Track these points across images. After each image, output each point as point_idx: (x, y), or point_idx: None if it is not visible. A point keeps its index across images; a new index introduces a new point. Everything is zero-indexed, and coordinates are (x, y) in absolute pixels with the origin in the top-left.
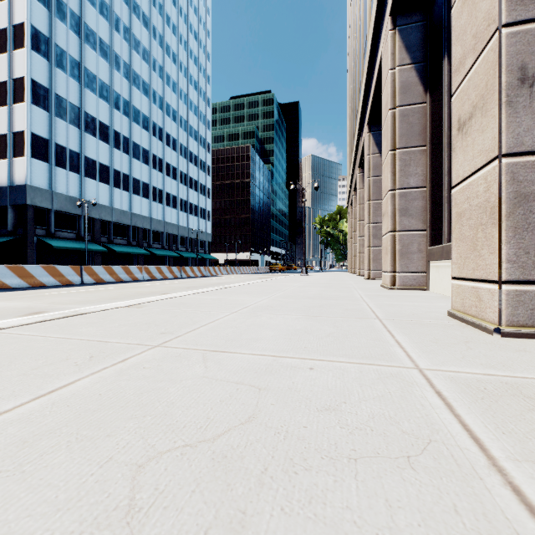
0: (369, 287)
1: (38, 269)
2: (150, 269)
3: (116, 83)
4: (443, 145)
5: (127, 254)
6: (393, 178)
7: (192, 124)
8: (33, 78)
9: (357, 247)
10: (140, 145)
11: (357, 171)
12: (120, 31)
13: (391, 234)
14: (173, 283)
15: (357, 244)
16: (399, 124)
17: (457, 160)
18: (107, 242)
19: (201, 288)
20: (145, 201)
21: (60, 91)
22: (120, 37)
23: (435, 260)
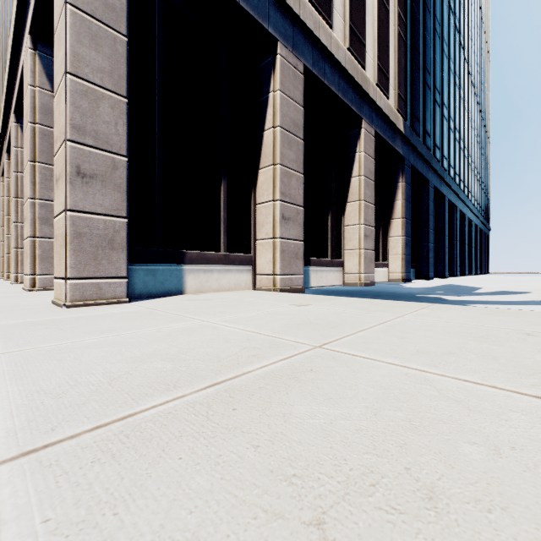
0: (6, 290)
1: None
2: None
3: None
4: None
5: None
6: (33, 187)
7: None
8: None
9: (5, 246)
10: None
11: (5, 156)
12: None
13: (32, 239)
14: None
15: (5, 243)
16: (40, 141)
17: (56, 201)
18: None
19: None
20: None
21: None
22: None
23: None
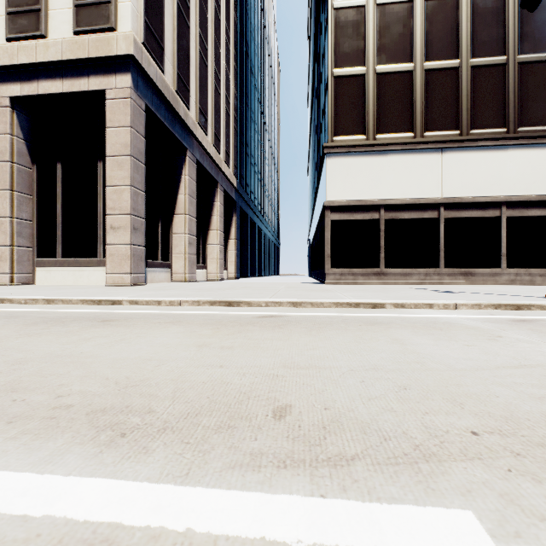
0: None
1: None
2: None
3: None
4: (58, 207)
5: None
6: (12, 209)
7: None
8: None
9: None
10: None
11: None
12: None
13: (11, 248)
14: None
15: None
16: (17, 176)
17: (111, 237)
18: None
19: None
20: None
21: None
22: None
23: (48, 266)
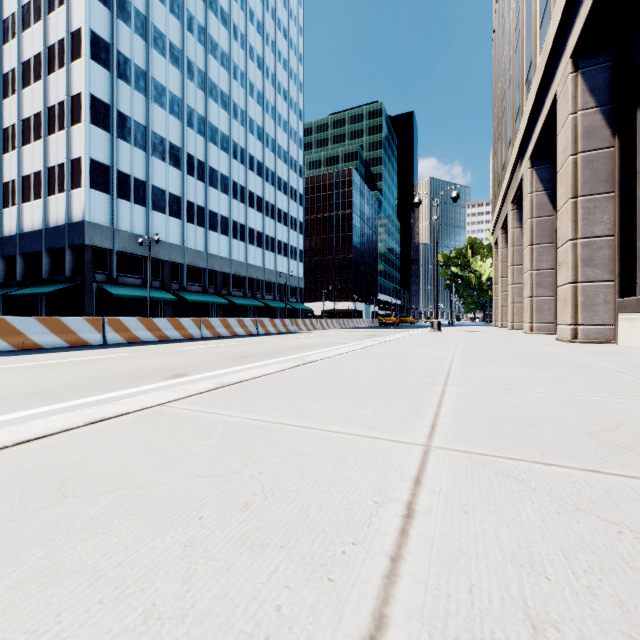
0: None
1: (30, 323)
2: (211, 322)
3: (189, 95)
4: None
5: (202, 304)
6: None
7: (281, 143)
8: (92, 92)
9: (526, 287)
10: (217, 171)
11: (526, 166)
12: (194, 32)
13: None
14: (231, 346)
15: (526, 282)
16: None
17: None
18: (178, 289)
19: (264, 359)
20: (223, 238)
21: (123, 107)
22: (194, 39)
23: None
